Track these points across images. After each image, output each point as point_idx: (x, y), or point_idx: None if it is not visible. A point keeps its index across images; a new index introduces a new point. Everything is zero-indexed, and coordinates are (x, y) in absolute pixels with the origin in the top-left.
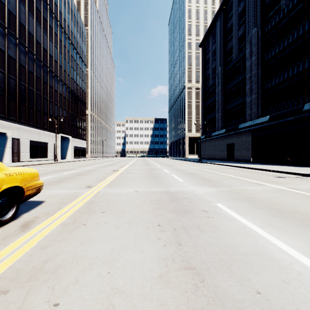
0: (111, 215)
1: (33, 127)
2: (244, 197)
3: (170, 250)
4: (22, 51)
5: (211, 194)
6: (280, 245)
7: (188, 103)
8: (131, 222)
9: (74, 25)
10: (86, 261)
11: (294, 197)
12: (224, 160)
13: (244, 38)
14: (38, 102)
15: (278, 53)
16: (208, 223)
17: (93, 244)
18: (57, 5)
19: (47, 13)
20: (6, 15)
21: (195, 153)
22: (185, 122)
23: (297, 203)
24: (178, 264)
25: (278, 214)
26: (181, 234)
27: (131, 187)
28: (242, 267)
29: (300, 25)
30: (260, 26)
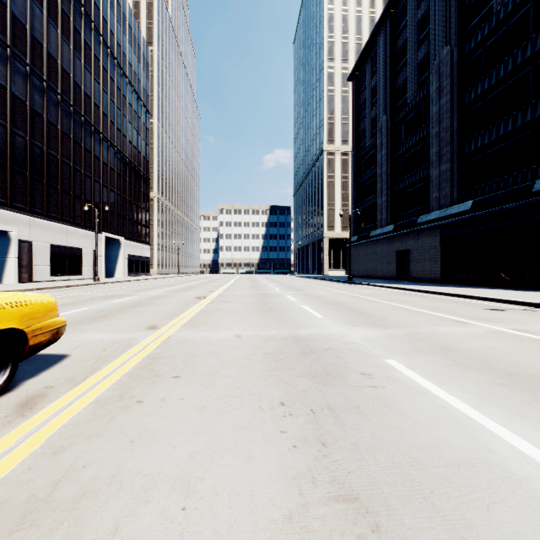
0: (191, 383)
1: (57, 221)
2: (437, 347)
3: (305, 456)
4: (36, 87)
5: (376, 342)
6: (521, 447)
7: (328, 179)
8: (228, 396)
9: (129, 43)
10: (140, 481)
11: (528, 347)
12: (392, 279)
13: (427, 65)
14: (66, 178)
15: (488, 90)
16: (374, 399)
17: (155, 445)
18: (99, 6)
19: (81, 21)
20: (8, 24)
21: (340, 267)
22: (323, 213)
23: (536, 358)
24: (325, 489)
25: (505, 381)
26: (325, 423)
27: (229, 328)
28: (453, 496)
29: (527, 41)
30: (457, 44)
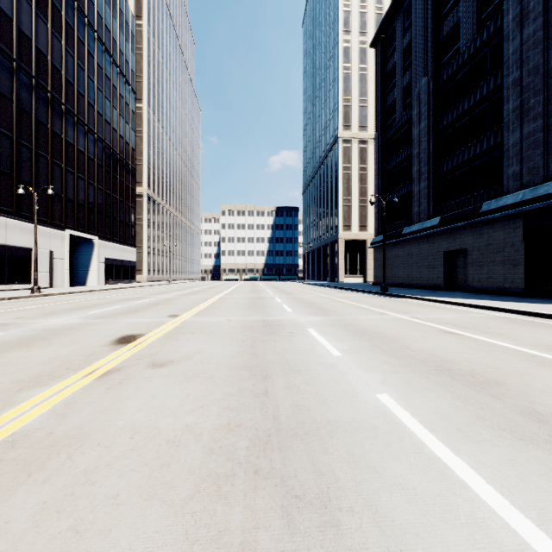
0: None
1: None
2: None
3: None
4: None
5: None
6: None
7: (343, 171)
8: None
9: (107, 4)
10: None
11: None
12: (437, 289)
13: None
14: (5, 154)
15: None
16: None
17: None
18: None
19: None
20: None
21: (358, 273)
22: (337, 210)
23: None
24: None
25: None
26: None
27: None
28: None
29: None
30: None
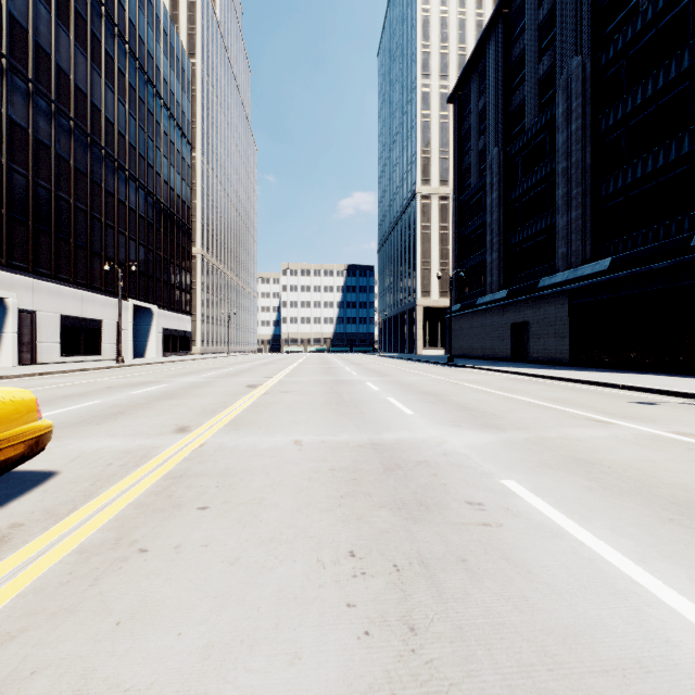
0: (223, 519)
1: (68, 285)
2: (572, 460)
3: (383, 653)
4: (41, 109)
5: (487, 452)
6: None
7: (422, 230)
8: (273, 541)
9: (165, 54)
10: None
11: None
12: (505, 360)
13: (551, 81)
14: (81, 229)
15: (632, 114)
16: (488, 546)
17: (152, 630)
18: (124, 6)
19: (100, 24)
20: (3, 27)
21: (438, 345)
22: (415, 274)
23: None
24: None
25: (674, 516)
26: (415, 588)
27: (286, 430)
28: None
29: (683, 48)
30: (590, 53)
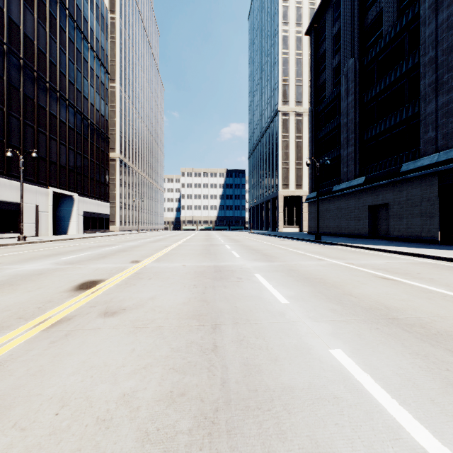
0: None
1: None
2: None
3: None
4: None
5: None
6: None
7: (282, 139)
8: None
9: None
10: None
11: None
12: (362, 237)
13: None
14: None
15: None
16: None
17: None
18: None
19: None
20: None
21: (294, 224)
22: (277, 172)
23: None
24: None
25: None
26: None
27: None
28: None
29: None
30: None
